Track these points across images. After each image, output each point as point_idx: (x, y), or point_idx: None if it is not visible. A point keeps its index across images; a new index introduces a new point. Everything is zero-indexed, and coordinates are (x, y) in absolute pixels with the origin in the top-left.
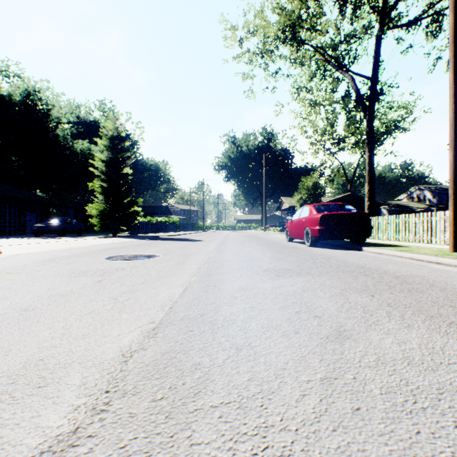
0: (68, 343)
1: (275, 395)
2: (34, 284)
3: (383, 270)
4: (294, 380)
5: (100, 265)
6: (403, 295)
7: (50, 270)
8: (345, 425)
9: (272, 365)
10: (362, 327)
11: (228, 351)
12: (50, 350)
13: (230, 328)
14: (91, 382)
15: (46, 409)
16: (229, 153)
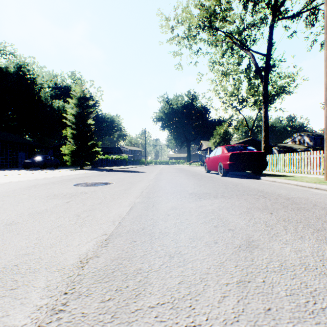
0: (39, 251)
1: (201, 296)
2: (19, 204)
3: (277, 194)
4: (216, 284)
5: (69, 190)
6: (294, 213)
7: (32, 193)
8: (260, 325)
9: (198, 270)
10: (266, 238)
11: (163, 258)
12: (24, 257)
13: (165, 239)
14: (53, 285)
15: (14, 309)
16: (164, 109)
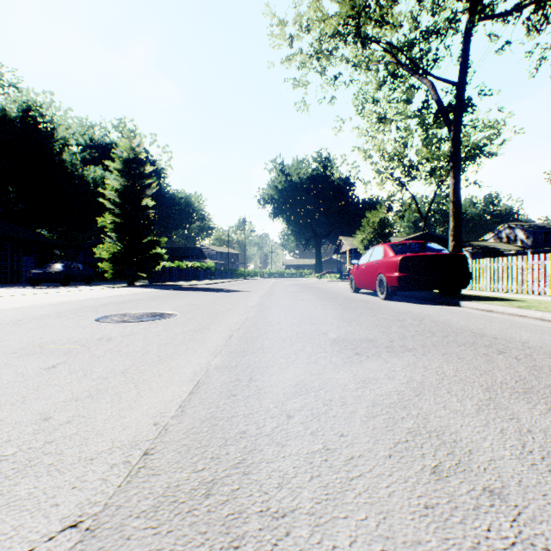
0: None
1: None
2: None
3: (521, 342)
4: None
5: (78, 332)
6: None
7: None
8: None
9: None
10: None
11: None
12: None
13: None
14: None
15: None
16: (276, 184)
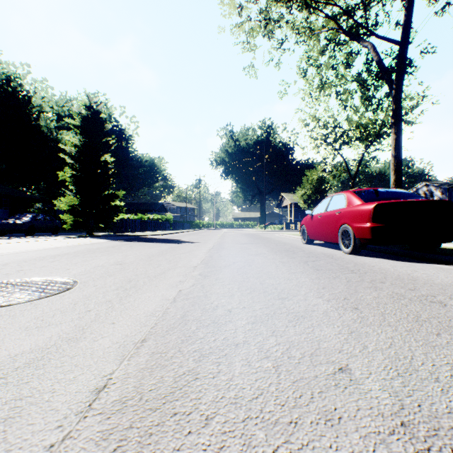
0: None
1: None
2: None
3: None
4: None
5: None
6: None
7: None
8: None
9: None
10: None
11: None
12: None
13: None
14: None
15: None
16: (227, 148)
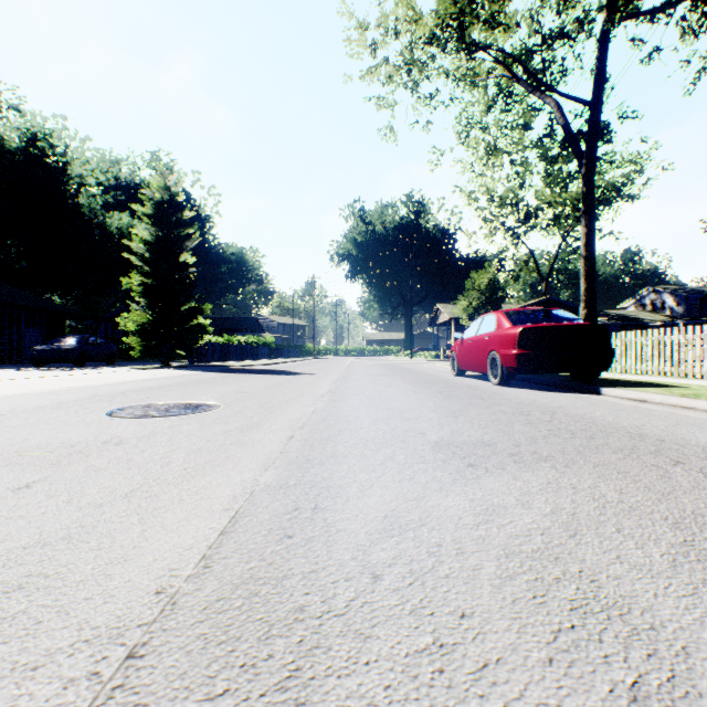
0: None
1: None
2: None
3: (700, 447)
4: None
5: (78, 432)
6: None
7: None
8: None
9: None
10: None
11: None
12: None
13: None
14: None
15: None
16: (354, 235)
